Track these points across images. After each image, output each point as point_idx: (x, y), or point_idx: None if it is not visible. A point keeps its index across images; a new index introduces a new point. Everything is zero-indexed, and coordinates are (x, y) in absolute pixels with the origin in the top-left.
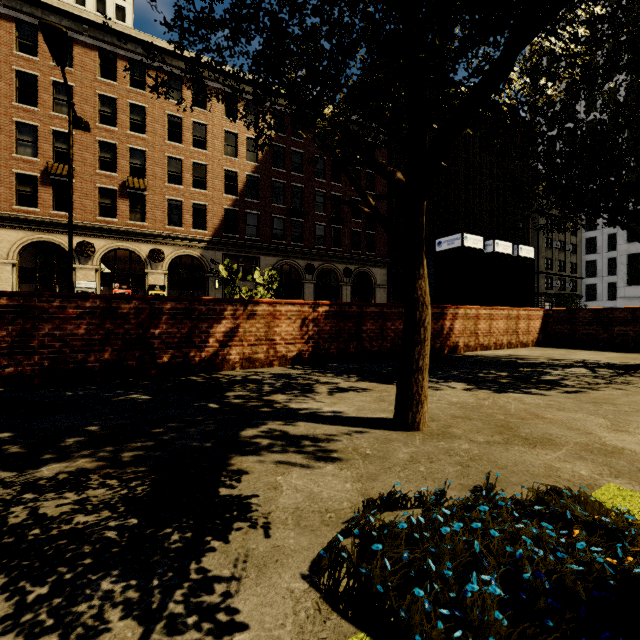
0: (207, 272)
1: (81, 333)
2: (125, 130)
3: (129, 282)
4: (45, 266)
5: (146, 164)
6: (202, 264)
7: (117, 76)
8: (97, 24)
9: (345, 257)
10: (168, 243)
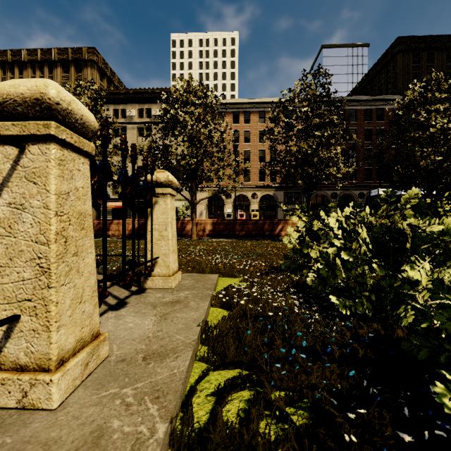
0: (276, 202)
1: (251, 227)
2: (242, 143)
3: (243, 209)
4: (209, 202)
5: (250, 156)
6: (274, 198)
7: (239, 121)
8: (232, 103)
9: (359, 186)
10: (259, 190)
